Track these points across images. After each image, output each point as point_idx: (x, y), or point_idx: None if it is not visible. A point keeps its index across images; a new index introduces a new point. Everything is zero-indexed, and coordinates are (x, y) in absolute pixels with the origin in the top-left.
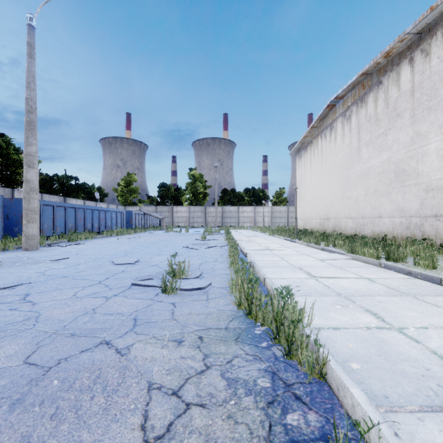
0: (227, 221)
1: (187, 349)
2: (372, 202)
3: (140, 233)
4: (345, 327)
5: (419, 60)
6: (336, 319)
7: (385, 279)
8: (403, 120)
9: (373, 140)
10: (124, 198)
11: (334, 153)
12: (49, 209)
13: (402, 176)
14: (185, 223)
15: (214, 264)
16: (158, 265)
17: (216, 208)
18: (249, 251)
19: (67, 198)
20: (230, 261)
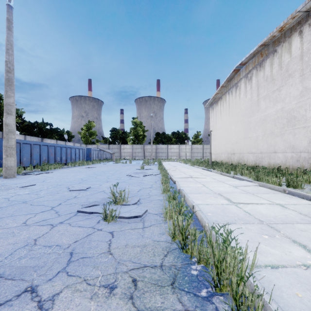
0: (159, 155)
1: (119, 302)
2: (268, 141)
3: (96, 164)
4: (282, 265)
5: (307, 32)
6: (269, 253)
7: (294, 205)
8: (294, 79)
9: (269, 95)
10: (86, 138)
11: (239, 105)
12: (27, 146)
13: (293, 121)
14: (129, 156)
15: (150, 190)
16: (104, 191)
17: (151, 146)
18: (177, 179)
19: (44, 138)
20: (163, 189)
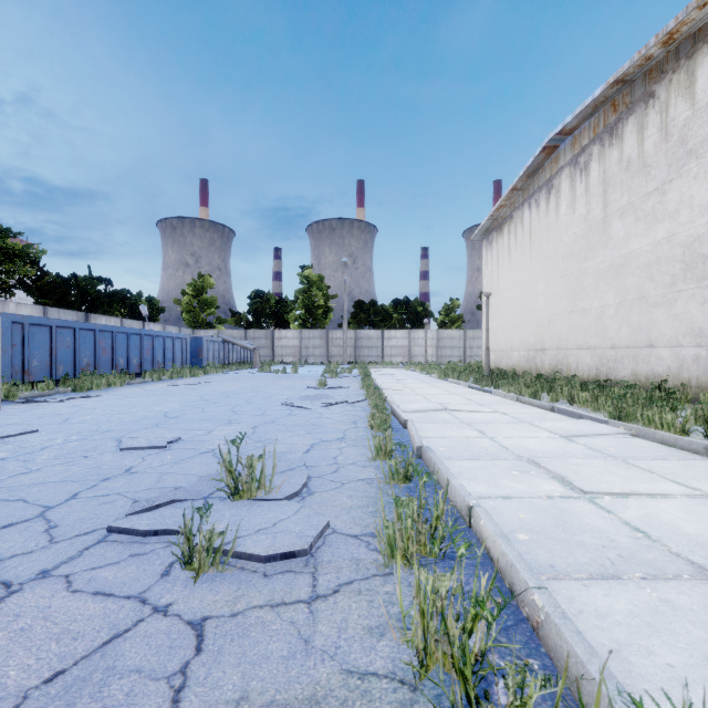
0: (363, 353)
1: None
2: (632, 319)
3: (213, 375)
4: None
5: None
6: None
7: None
8: (703, 161)
9: (635, 205)
10: (192, 315)
11: (555, 232)
12: (42, 332)
13: (700, 267)
14: (293, 356)
15: (338, 447)
16: (215, 451)
17: (345, 332)
18: (409, 413)
19: (91, 314)
20: (375, 446)
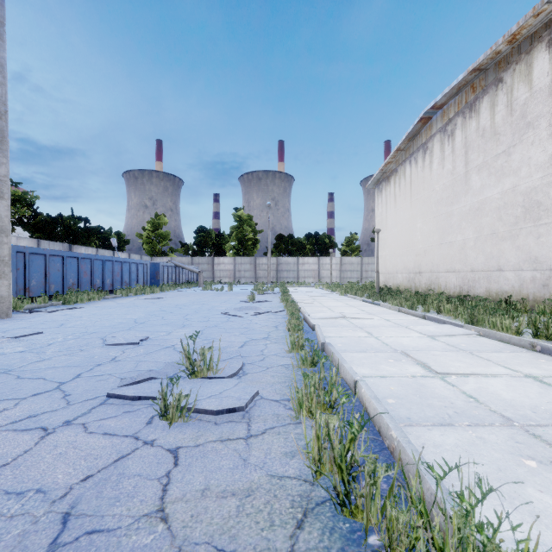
0: (283, 275)
1: None
2: (486, 249)
3: (168, 292)
4: None
5: None
6: None
7: None
8: (538, 131)
9: (488, 163)
10: (150, 246)
11: (429, 183)
12: (39, 259)
13: (535, 211)
14: (229, 278)
15: (264, 344)
16: (175, 346)
17: (269, 259)
18: (317, 320)
19: (73, 245)
20: (291, 342)
